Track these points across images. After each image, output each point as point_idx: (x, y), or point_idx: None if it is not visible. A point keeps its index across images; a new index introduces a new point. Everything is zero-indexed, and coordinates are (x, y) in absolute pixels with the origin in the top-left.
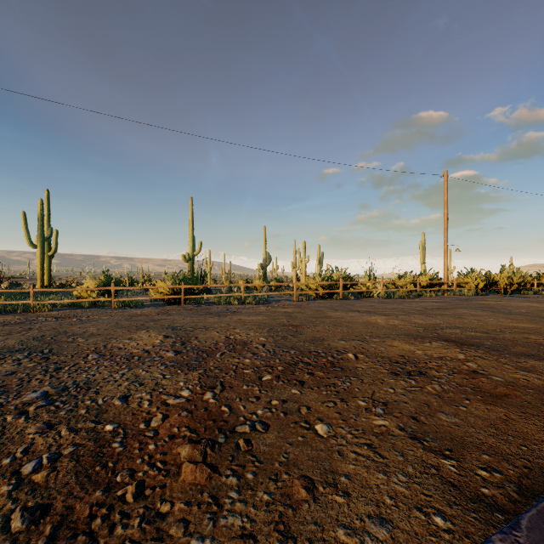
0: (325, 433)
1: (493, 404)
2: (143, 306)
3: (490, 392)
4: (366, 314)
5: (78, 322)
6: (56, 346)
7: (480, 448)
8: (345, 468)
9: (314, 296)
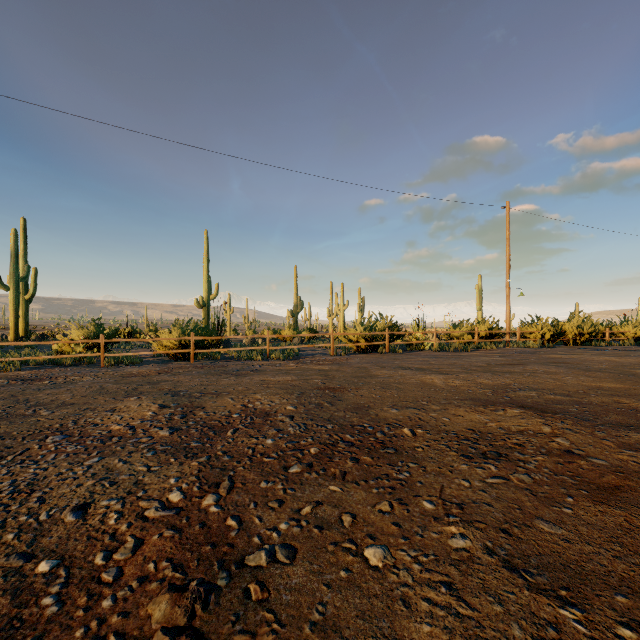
0: (379, 563)
1: (605, 502)
2: (142, 363)
3: (595, 482)
4: (420, 373)
5: (49, 386)
6: (6, 422)
7: (608, 582)
8: (415, 634)
9: (354, 349)
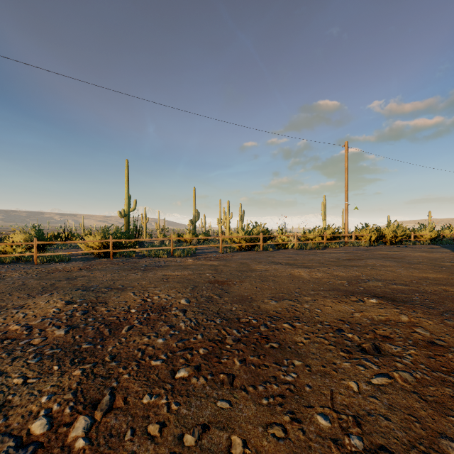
0: None
1: None
2: (70, 260)
3: None
4: (289, 267)
5: None
6: None
7: None
8: None
9: (237, 248)
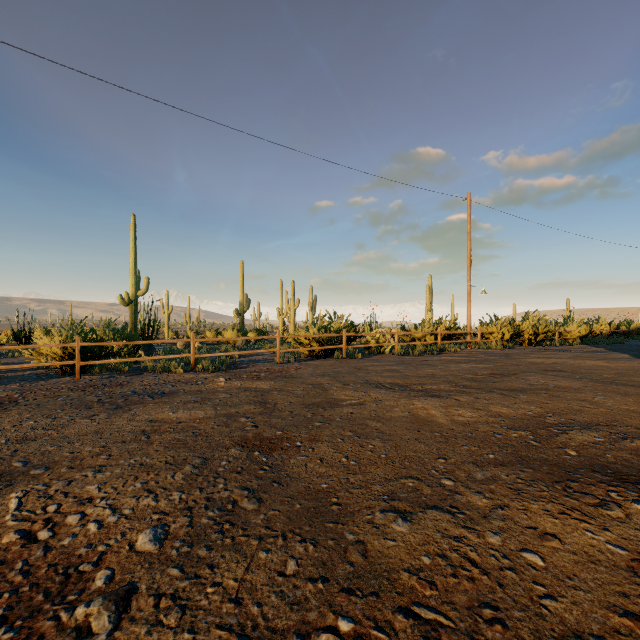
0: None
1: None
2: None
3: None
4: (402, 395)
5: None
6: None
7: None
8: None
9: (306, 354)
